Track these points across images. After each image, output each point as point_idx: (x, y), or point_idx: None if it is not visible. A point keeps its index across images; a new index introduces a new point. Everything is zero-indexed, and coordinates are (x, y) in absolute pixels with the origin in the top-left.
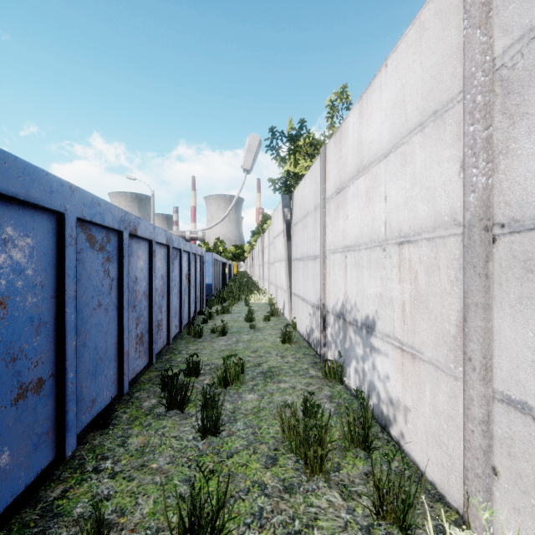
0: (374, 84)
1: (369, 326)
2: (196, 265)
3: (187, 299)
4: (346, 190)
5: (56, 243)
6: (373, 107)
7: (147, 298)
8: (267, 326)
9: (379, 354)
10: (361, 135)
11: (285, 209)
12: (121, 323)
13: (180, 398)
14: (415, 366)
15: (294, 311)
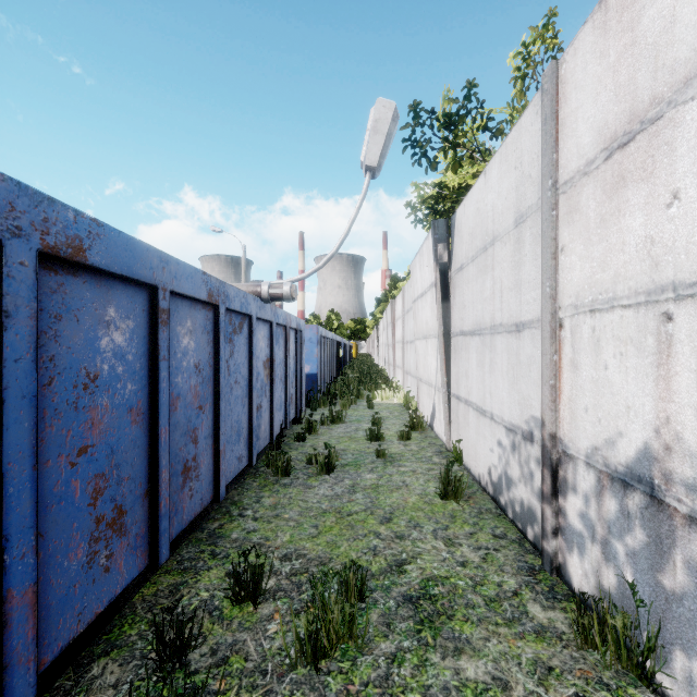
0: None
1: None
2: (287, 344)
3: (268, 403)
4: (668, 118)
5: None
6: None
7: (143, 420)
8: (407, 452)
9: None
10: None
11: (438, 245)
12: None
13: None
14: None
15: (457, 428)
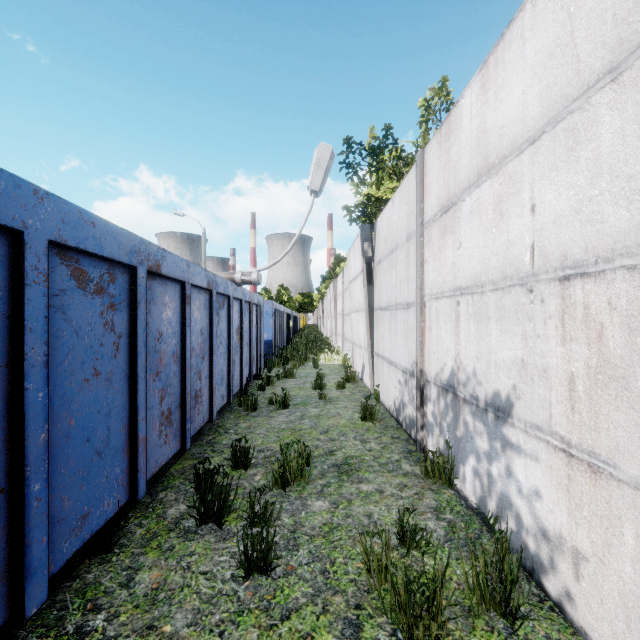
0: (511, 33)
1: (501, 408)
2: (251, 316)
3: (239, 360)
4: (458, 206)
5: (9, 279)
6: (507, 70)
7: (178, 361)
8: (342, 396)
9: (519, 455)
10: (485, 118)
11: (365, 243)
12: (134, 399)
13: (217, 506)
14: (597, 486)
15: (377, 377)
